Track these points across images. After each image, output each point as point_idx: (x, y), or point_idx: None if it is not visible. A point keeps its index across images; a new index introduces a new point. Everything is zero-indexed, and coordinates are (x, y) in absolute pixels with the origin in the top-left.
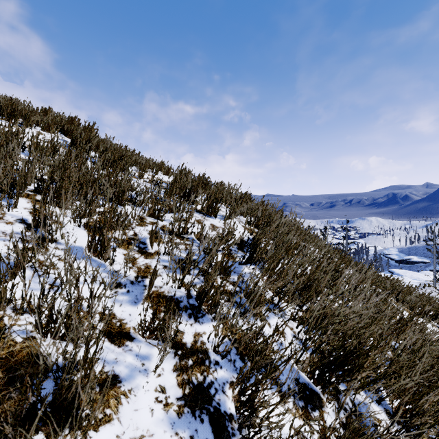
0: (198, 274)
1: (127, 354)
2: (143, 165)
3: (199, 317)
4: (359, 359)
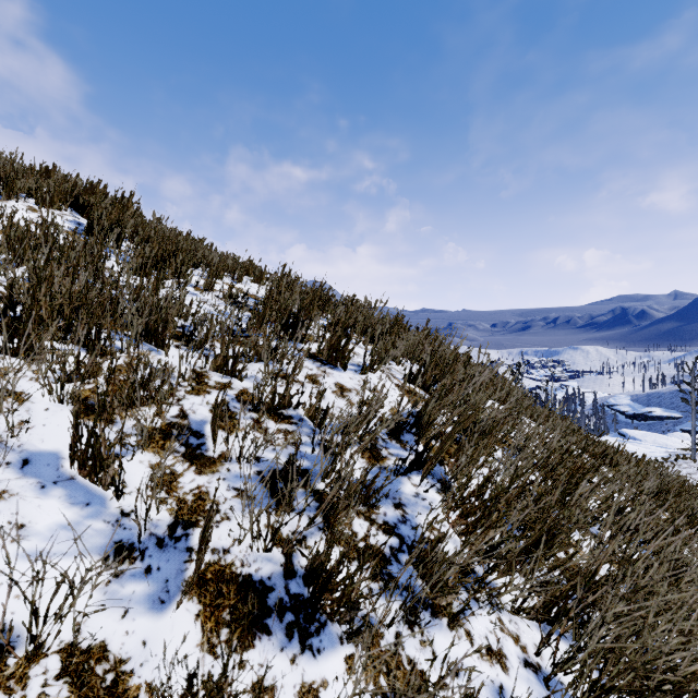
0: (310, 522)
1: None
2: (214, 267)
3: (311, 635)
4: None
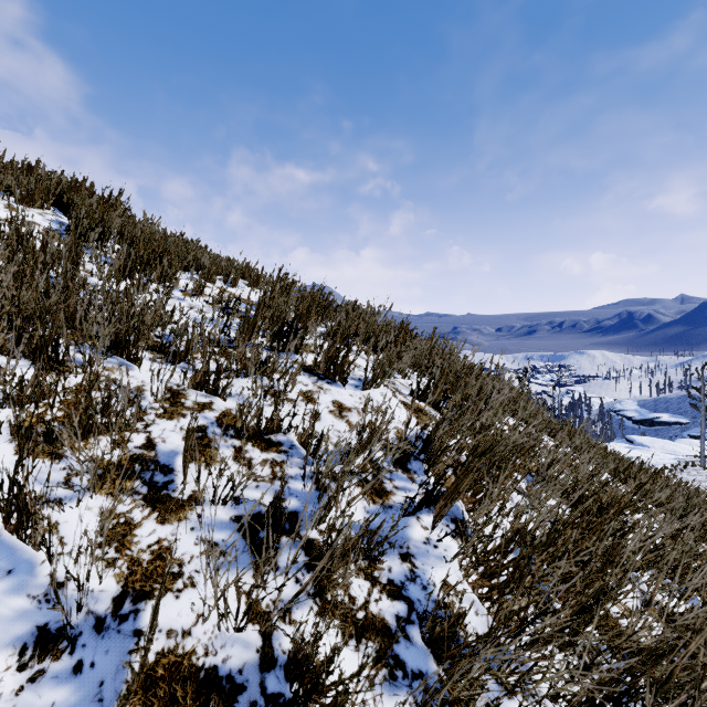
0: (293, 598)
1: None
2: (205, 270)
3: None
4: None
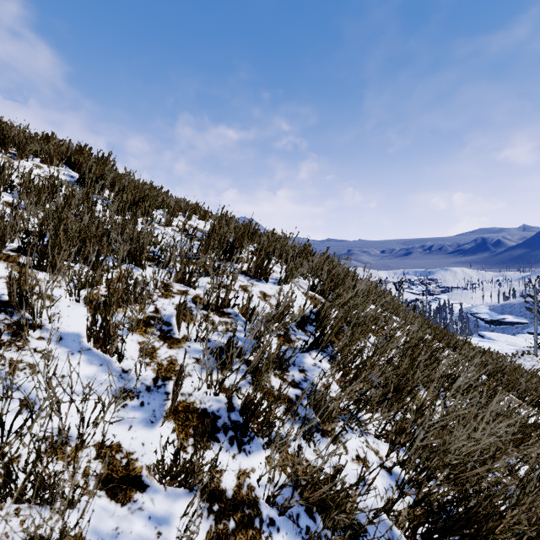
0: (243, 376)
1: (134, 518)
2: (171, 208)
3: (245, 443)
4: (487, 522)
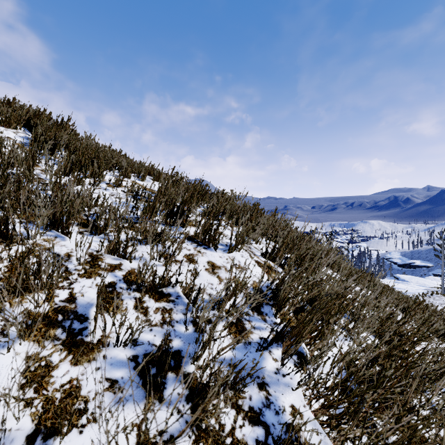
0: (173, 440)
1: None
2: (123, 169)
3: None
4: None
